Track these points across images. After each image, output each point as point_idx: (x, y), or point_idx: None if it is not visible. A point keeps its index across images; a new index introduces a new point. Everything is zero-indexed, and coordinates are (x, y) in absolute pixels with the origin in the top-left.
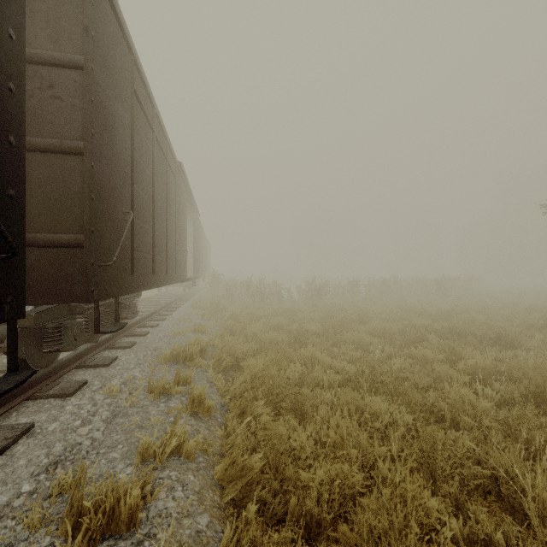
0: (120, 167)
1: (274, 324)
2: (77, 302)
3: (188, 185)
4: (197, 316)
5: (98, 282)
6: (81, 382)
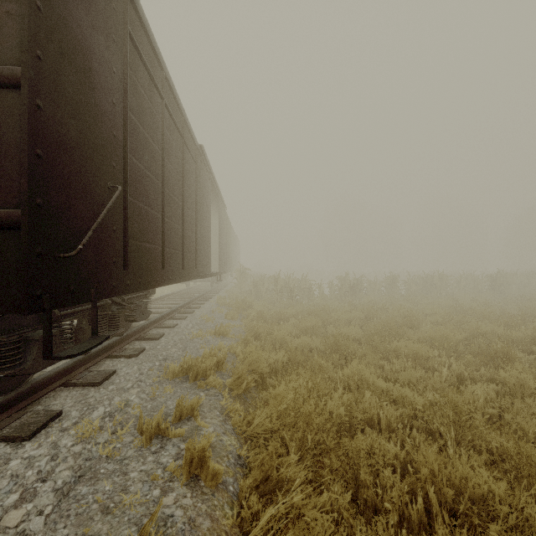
0: (103, 126)
1: (306, 326)
2: (14, 312)
3: (211, 172)
4: (221, 314)
5: (53, 281)
6: (51, 414)
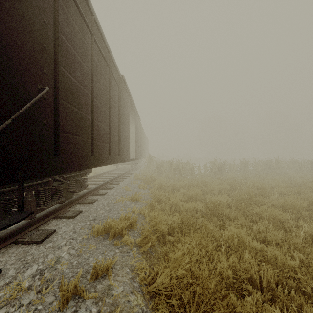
0: (33, 37)
1: (191, 194)
2: None
3: (130, 95)
4: (136, 185)
5: None
6: None
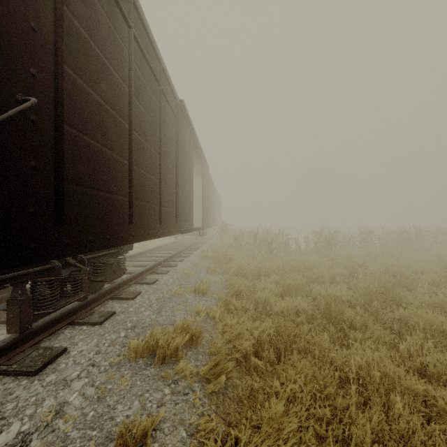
0: (6, 4)
1: (289, 284)
2: None
3: (193, 131)
4: (203, 268)
5: None
6: None
